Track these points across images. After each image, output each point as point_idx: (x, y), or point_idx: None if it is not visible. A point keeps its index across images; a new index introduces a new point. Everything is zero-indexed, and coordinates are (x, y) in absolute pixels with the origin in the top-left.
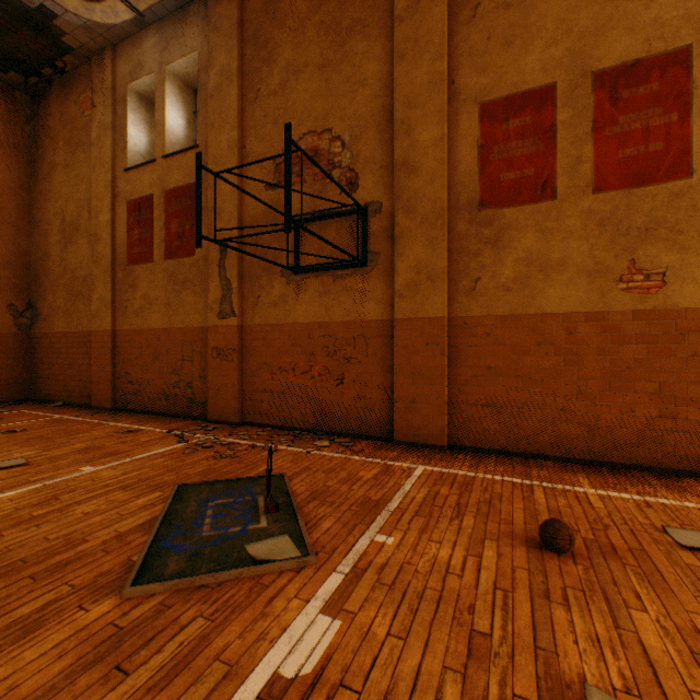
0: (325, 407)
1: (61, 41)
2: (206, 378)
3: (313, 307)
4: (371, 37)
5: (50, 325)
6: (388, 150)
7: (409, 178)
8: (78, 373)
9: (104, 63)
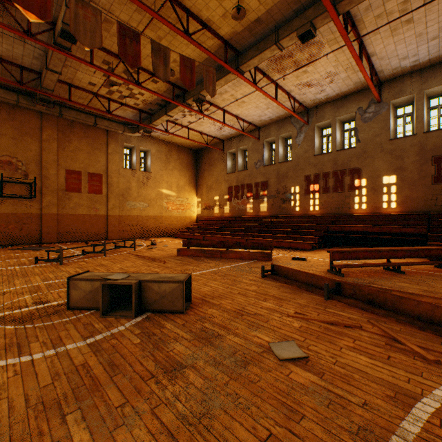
0: (15, 237)
1: None
2: None
3: (10, 208)
4: (34, 139)
5: None
6: (40, 171)
7: (47, 180)
8: None
9: None
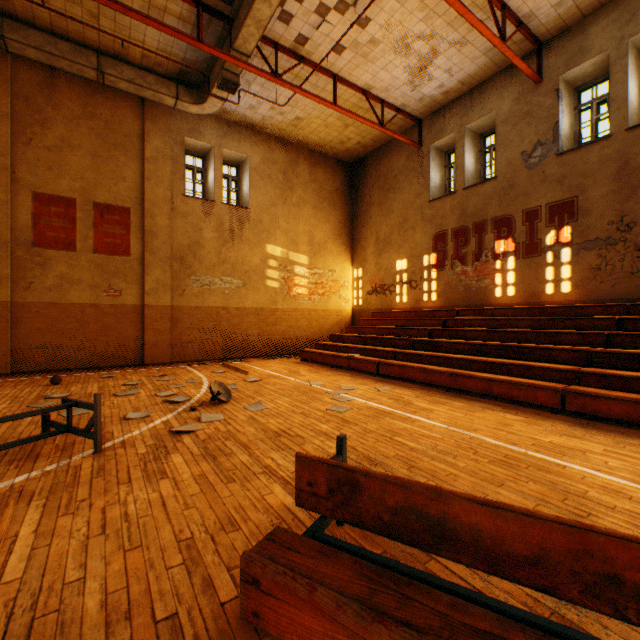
0: None
1: None
2: None
3: None
4: None
5: None
6: None
7: None
8: None
9: None
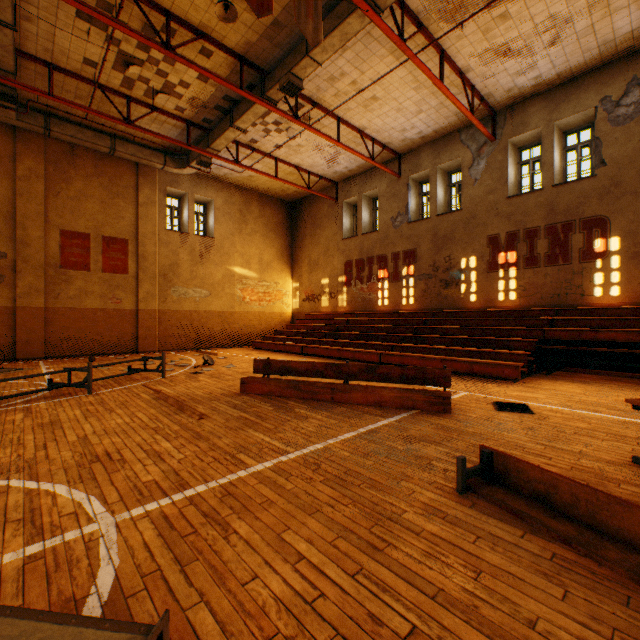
0: None
1: None
2: None
3: None
4: (1, 176)
5: None
6: (13, 231)
7: (26, 248)
8: None
9: None
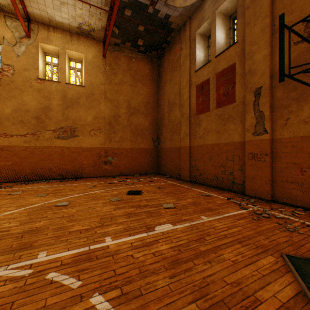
0: None
1: (170, 28)
2: (242, 170)
3: None
4: None
5: (164, 145)
6: None
7: None
8: (174, 164)
9: (185, 28)
